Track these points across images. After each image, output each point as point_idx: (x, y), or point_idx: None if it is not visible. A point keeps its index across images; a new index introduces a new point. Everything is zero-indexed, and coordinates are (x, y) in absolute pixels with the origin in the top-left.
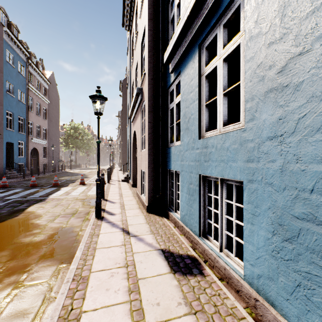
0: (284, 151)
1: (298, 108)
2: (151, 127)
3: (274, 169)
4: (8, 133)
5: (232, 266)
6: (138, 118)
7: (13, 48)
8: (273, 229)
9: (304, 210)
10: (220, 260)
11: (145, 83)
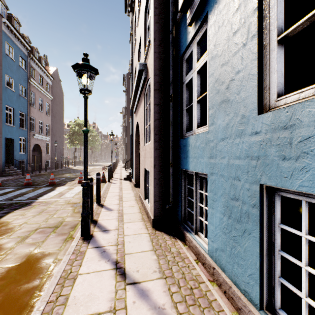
0: None
1: None
2: (158, 110)
3: None
4: (8, 128)
5: None
6: (141, 106)
7: (14, 41)
8: None
9: None
10: None
11: (150, 53)
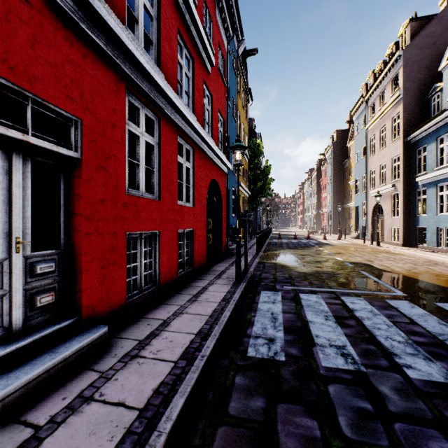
0: None
1: None
2: (404, 206)
3: None
4: None
5: (447, 249)
6: (387, 198)
7: None
8: None
9: None
10: (444, 249)
11: (399, 184)
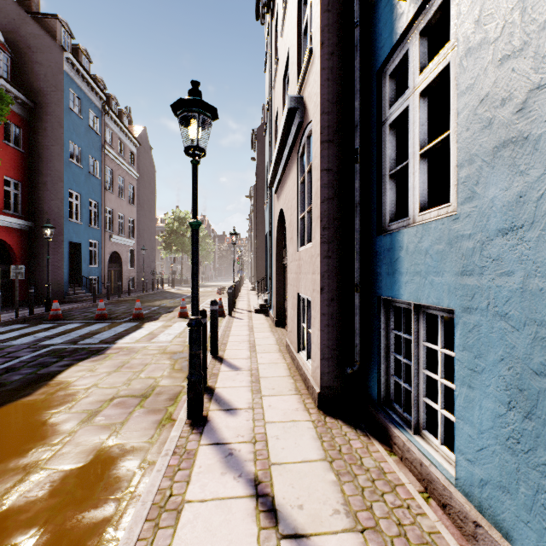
0: None
1: None
2: (330, 182)
3: None
4: (73, 226)
5: None
6: (290, 178)
7: (81, 87)
8: None
9: None
10: None
11: (312, 74)
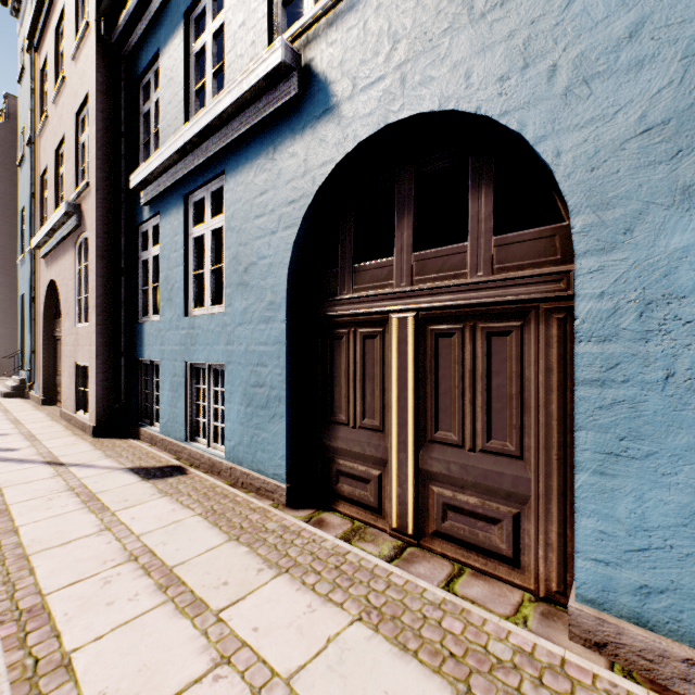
0: (247, 336)
1: (253, 304)
2: (104, 284)
3: (242, 350)
4: None
5: (218, 454)
6: (67, 258)
7: None
8: (242, 401)
9: (255, 380)
10: (206, 454)
11: (90, 201)
